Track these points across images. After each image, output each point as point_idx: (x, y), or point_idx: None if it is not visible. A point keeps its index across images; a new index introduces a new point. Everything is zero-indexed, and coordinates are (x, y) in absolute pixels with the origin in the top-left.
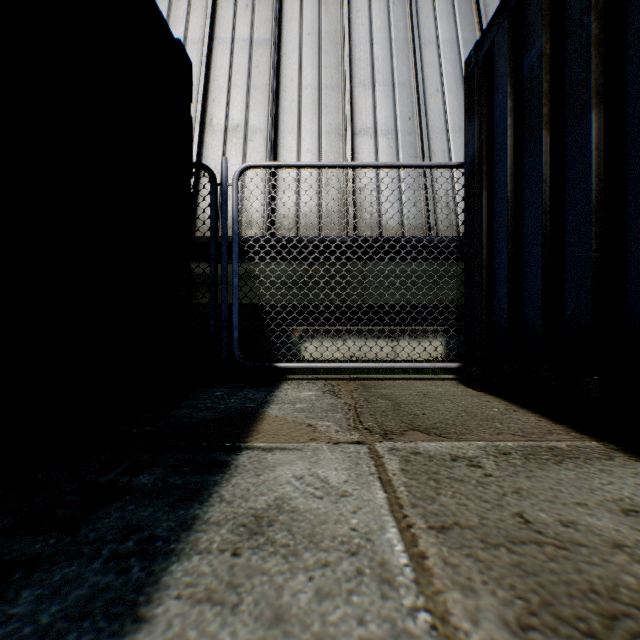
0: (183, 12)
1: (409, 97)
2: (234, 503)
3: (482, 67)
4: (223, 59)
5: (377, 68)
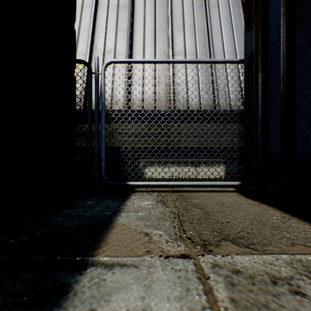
0: None
1: (203, 35)
2: None
3: None
4: (103, 15)
5: (186, 20)
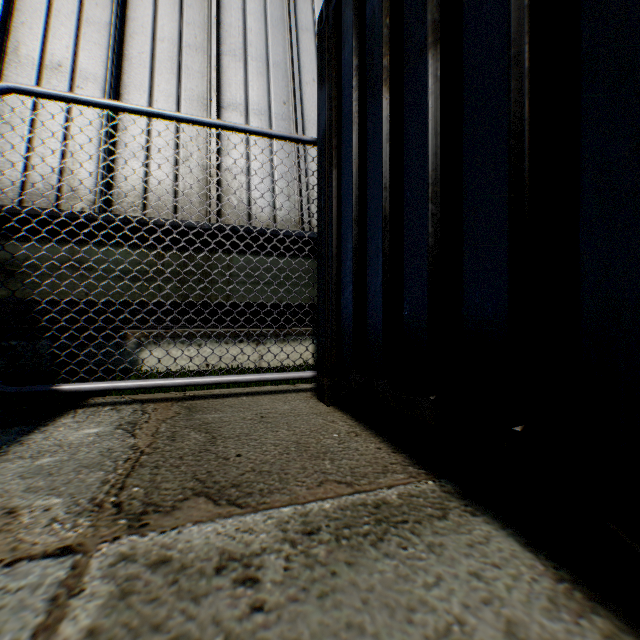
0: None
1: (284, 80)
2: None
3: (332, 22)
4: None
5: (250, 40)
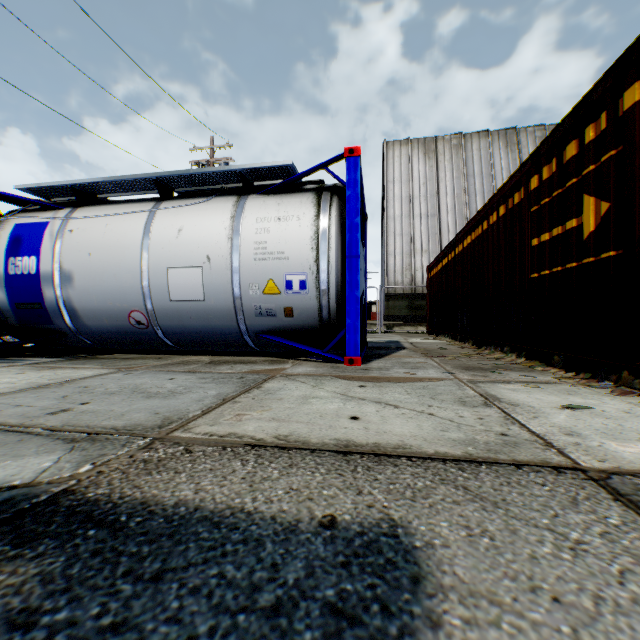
0: (482, 198)
1: None
2: None
3: None
4: None
5: None
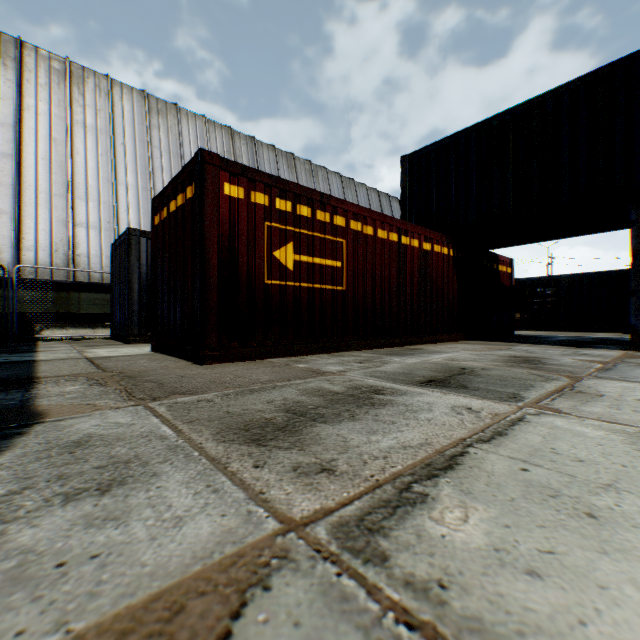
0: None
1: (110, 211)
2: (44, 346)
3: (113, 252)
4: None
5: (91, 190)
